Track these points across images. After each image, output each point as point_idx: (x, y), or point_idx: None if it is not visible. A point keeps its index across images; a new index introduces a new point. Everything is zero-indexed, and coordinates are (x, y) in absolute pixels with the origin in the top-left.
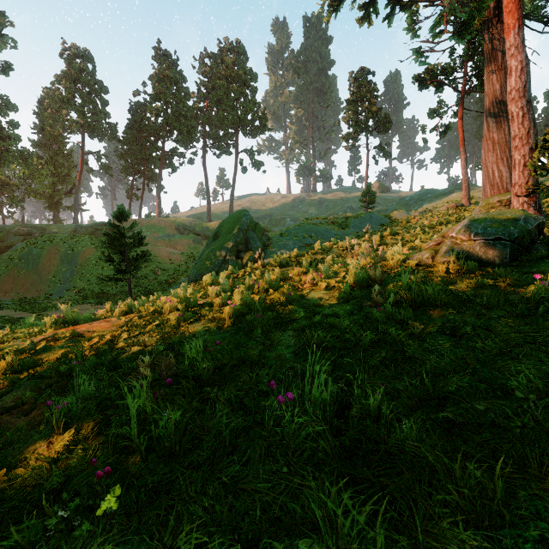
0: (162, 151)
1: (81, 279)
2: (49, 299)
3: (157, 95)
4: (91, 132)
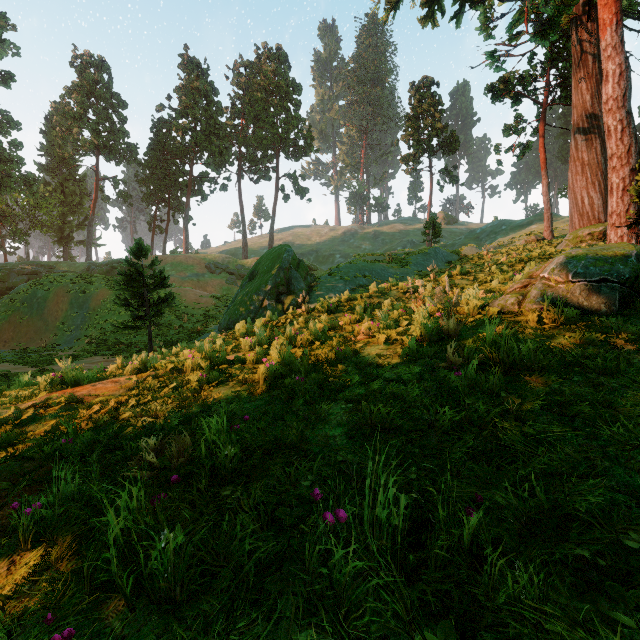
0: (190, 176)
1: (94, 326)
2: (56, 350)
3: (184, 110)
4: (107, 154)
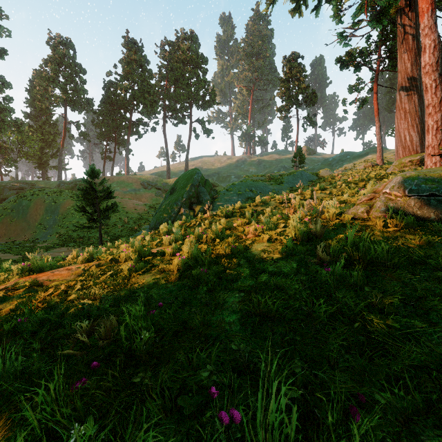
0: (130, 121)
1: (62, 226)
2: (35, 243)
3: (126, 75)
4: (72, 105)
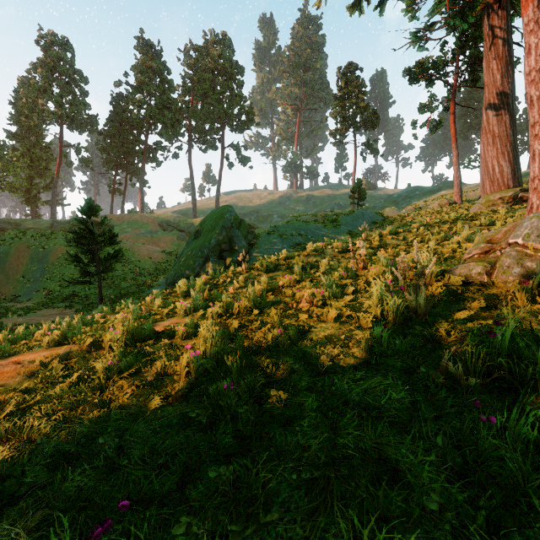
0: (145, 144)
1: (52, 279)
2: (14, 302)
3: (139, 86)
4: (69, 123)
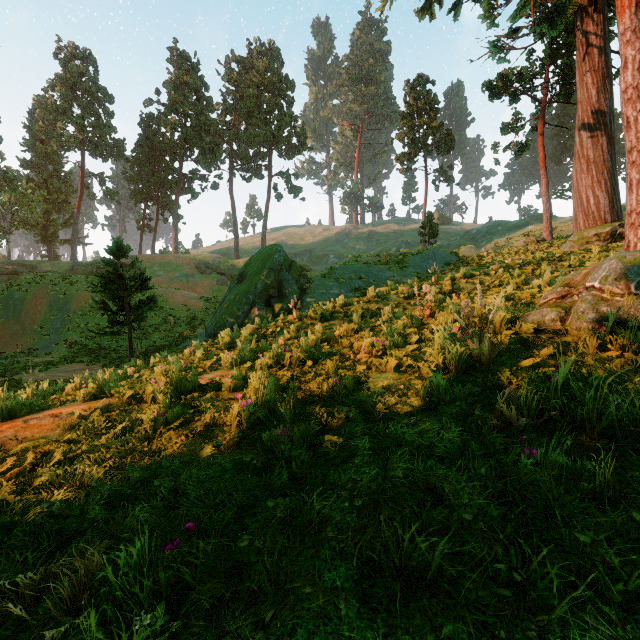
0: (180, 173)
1: (75, 330)
2: (32, 356)
3: (173, 105)
4: (92, 149)
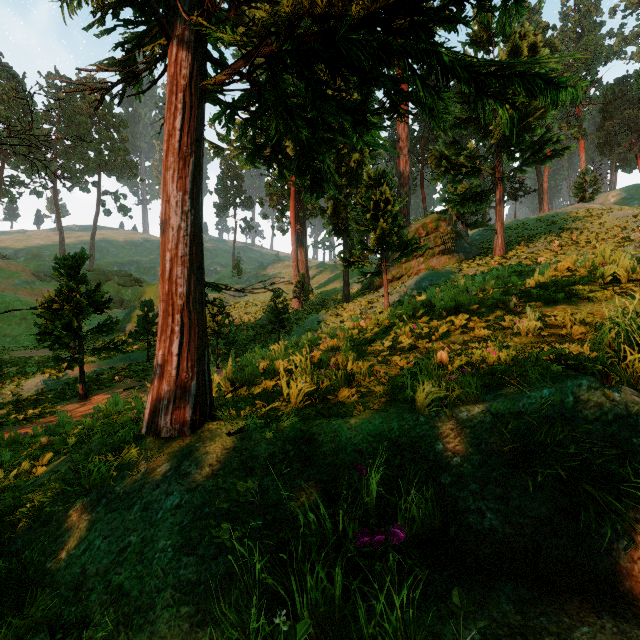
0: (0, 179)
1: None
2: None
3: None
4: None
